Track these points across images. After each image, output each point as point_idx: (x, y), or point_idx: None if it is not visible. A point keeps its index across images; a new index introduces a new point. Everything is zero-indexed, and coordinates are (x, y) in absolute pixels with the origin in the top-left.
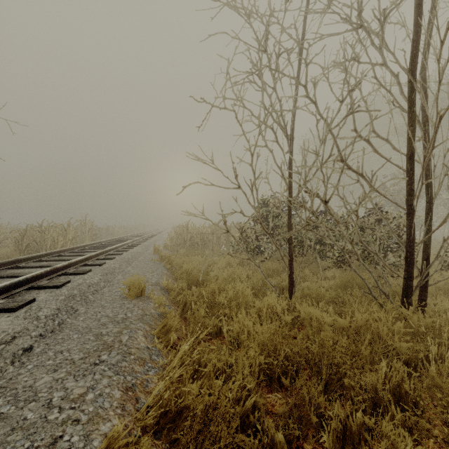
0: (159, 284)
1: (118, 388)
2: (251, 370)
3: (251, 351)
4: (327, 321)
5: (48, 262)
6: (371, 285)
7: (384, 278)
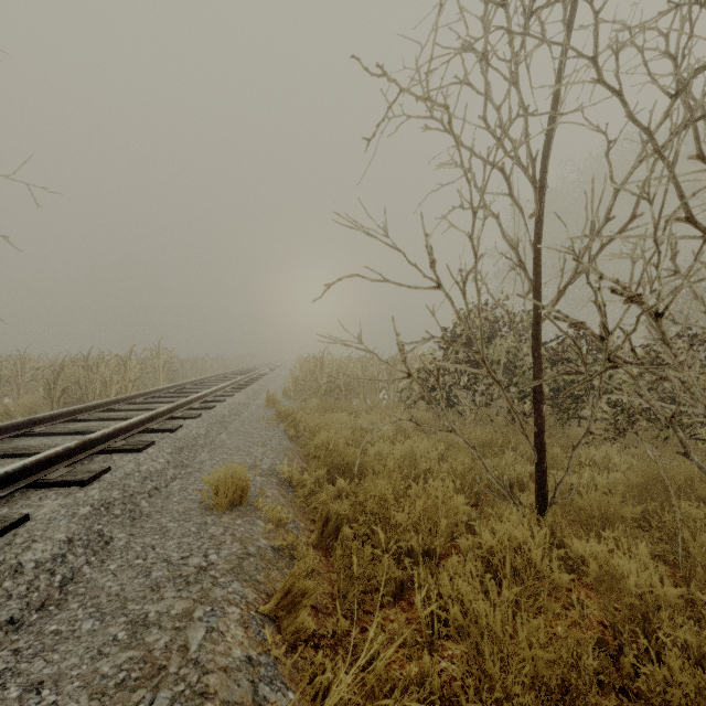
0: (276, 472)
1: None
2: None
3: None
4: (663, 594)
5: (88, 422)
6: None
7: None
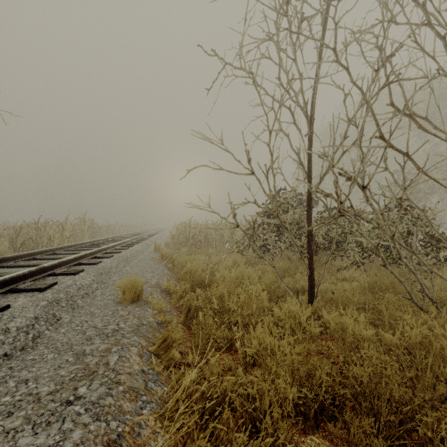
0: (159, 286)
1: (96, 445)
2: (280, 407)
3: (281, 382)
4: (366, 335)
5: (40, 260)
6: (415, 290)
7: (432, 282)
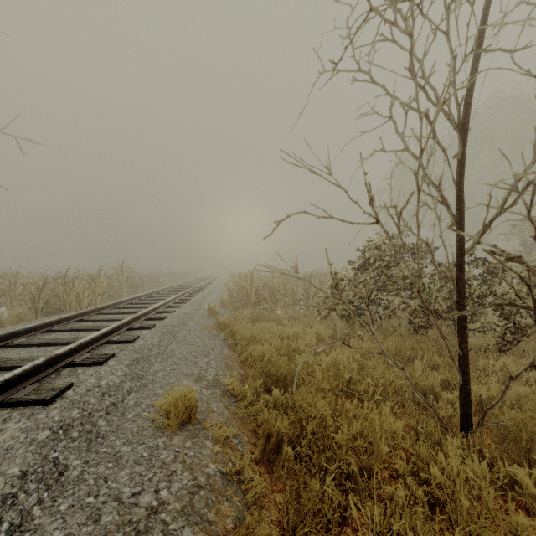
0: (219, 382)
1: None
2: None
3: None
4: None
5: (61, 332)
6: None
7: None
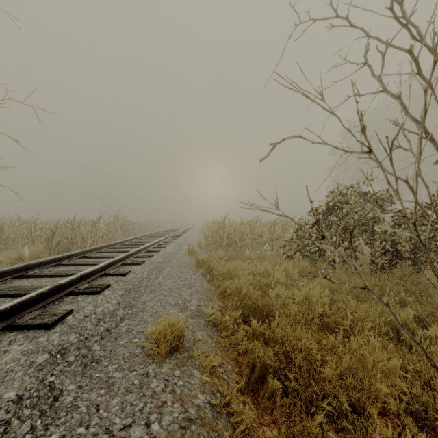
0: (201, 312)
1: None
2: None
3: None
4: None
5: (68, 266)
6: None
7: None
